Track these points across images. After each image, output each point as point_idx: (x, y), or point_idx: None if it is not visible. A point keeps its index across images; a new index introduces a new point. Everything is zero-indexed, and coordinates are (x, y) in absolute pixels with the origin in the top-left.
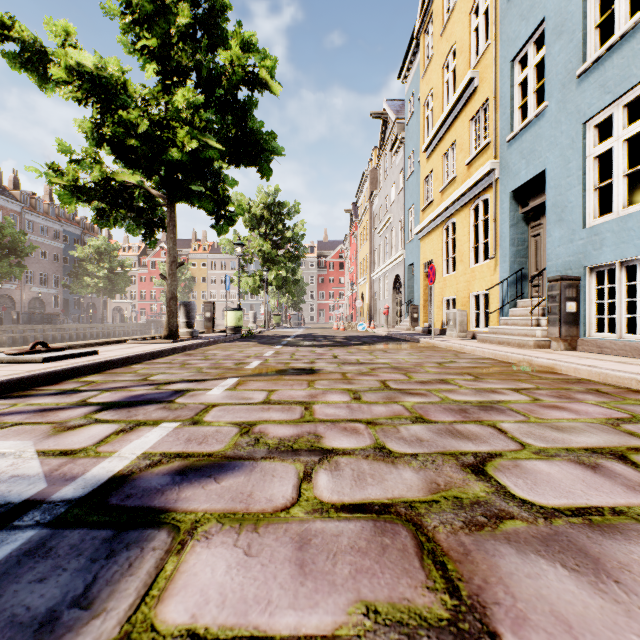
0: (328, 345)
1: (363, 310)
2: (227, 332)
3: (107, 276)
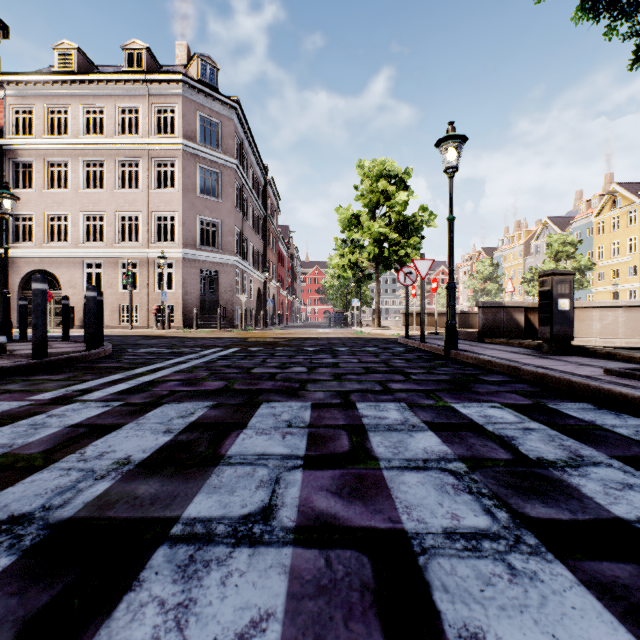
0: None
1: None
2: None
3: None
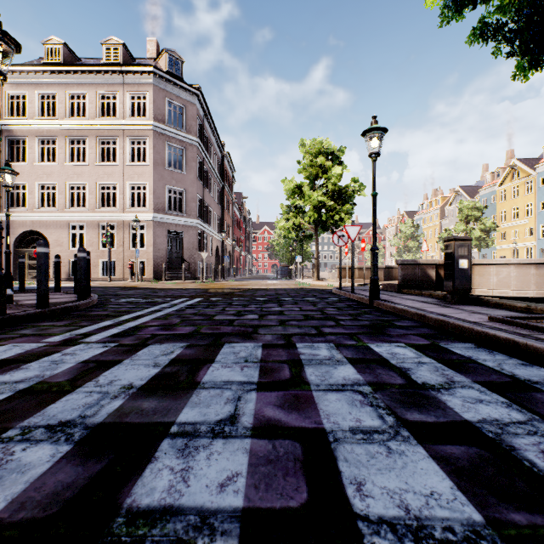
0: None
1: None
2: None
3: None
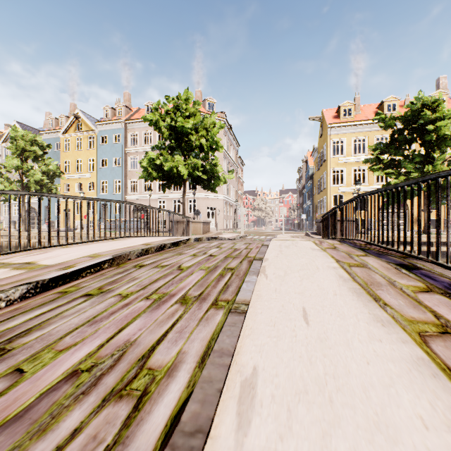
0: None
1: None
2: None
3: None
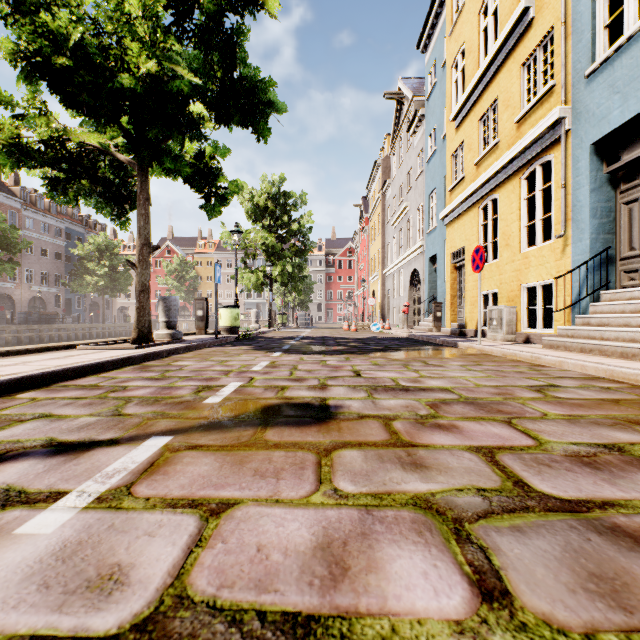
0: (342, 351)
1: (374, 309)
2: (221, 333)
3: (108, 274)
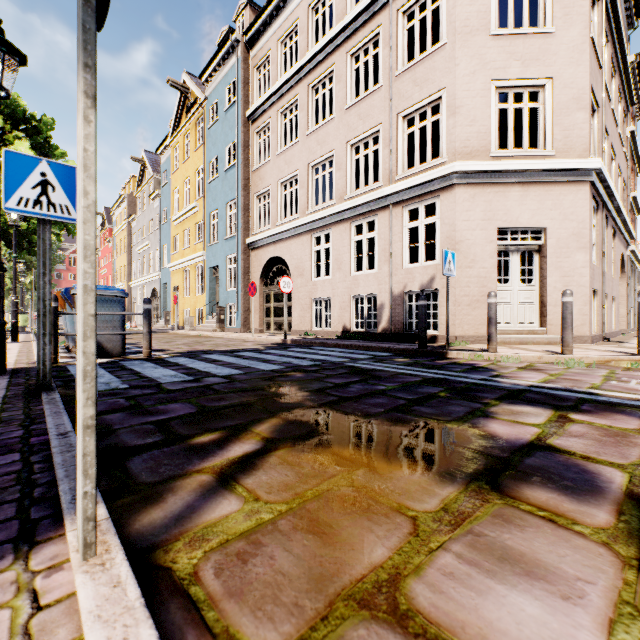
0: None
1: None
2: None
3: None
